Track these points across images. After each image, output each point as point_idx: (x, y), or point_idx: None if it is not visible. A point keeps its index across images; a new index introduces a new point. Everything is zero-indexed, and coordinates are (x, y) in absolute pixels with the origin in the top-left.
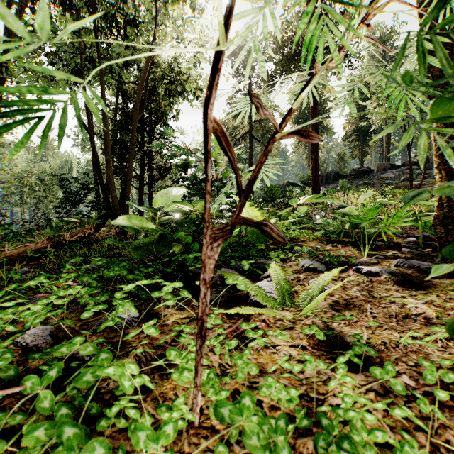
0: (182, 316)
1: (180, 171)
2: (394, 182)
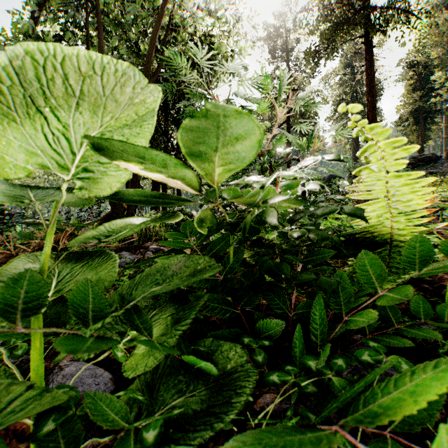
0: None
1: None
2: None
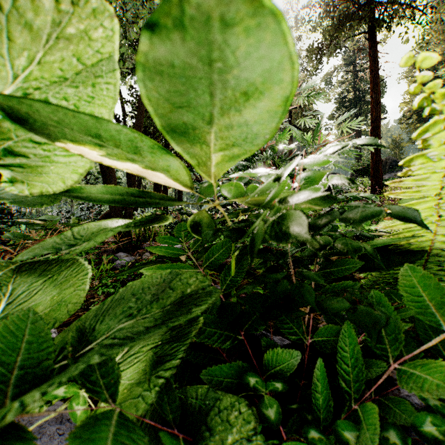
0: None
1: None
2: None
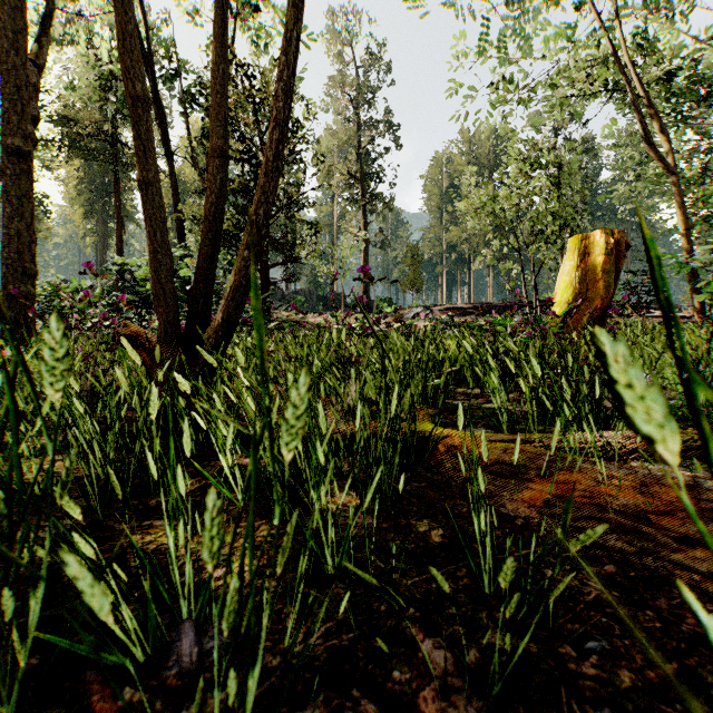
0: None
1: None
2: None
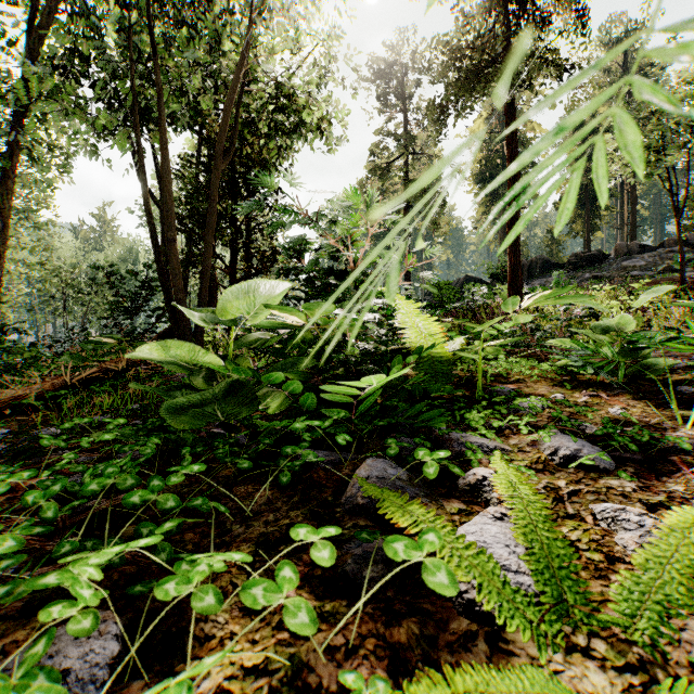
0: (250, 658)
1: (291, 256)
2: (646, 274)
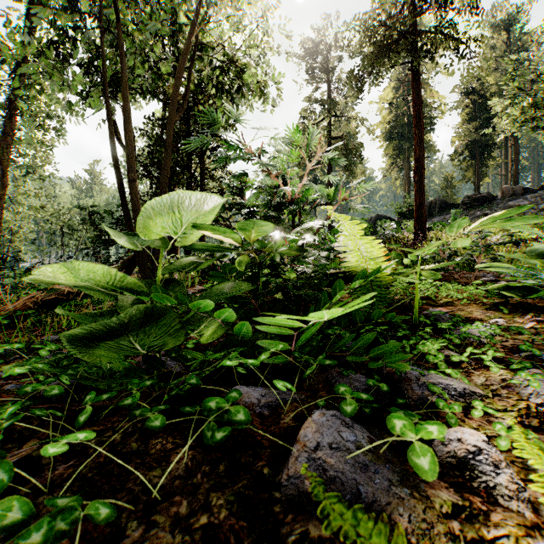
0: None
1: (234, 193)
2: (529, 211)
